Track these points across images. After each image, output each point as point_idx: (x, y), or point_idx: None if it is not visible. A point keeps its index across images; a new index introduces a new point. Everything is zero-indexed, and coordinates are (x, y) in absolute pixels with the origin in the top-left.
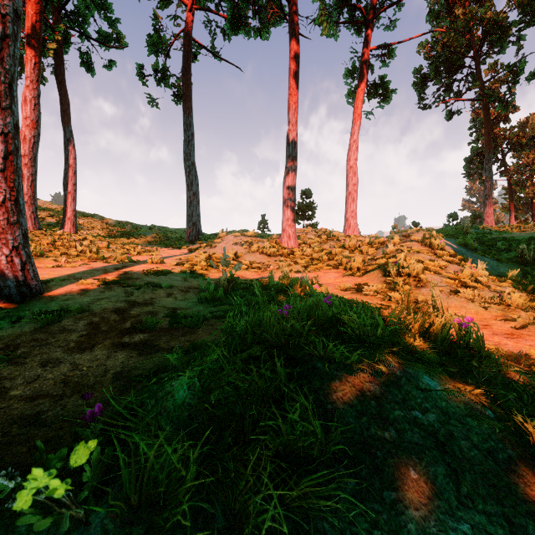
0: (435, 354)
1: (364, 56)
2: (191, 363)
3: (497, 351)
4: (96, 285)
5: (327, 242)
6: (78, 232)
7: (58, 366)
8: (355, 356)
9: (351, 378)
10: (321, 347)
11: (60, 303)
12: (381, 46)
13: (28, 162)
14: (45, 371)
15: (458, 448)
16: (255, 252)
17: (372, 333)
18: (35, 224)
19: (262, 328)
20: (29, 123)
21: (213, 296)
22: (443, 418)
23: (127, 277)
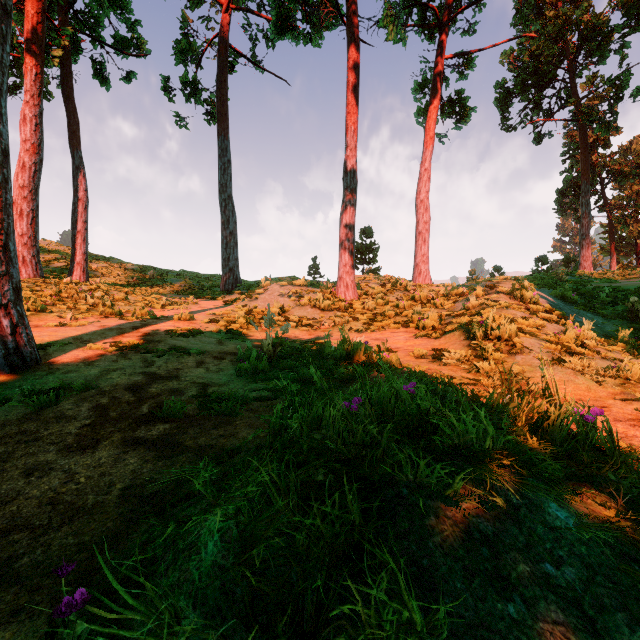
0: (556, 463)
1: (438, 66)
2: (226, 487)
3: (631, 451)
4: (108, 351)
5: (393, 292)
6: (90, 280)
7: (47, 476)
8: (459, 483)
9: (451, 510)
10: (409, 467)
11: (60, 376)
12: (458, 54)
13: (27, 195)
14: (29, 484)
15: (615, 627)
16: (305, 306)
17: (478, 445)
18: (36, 270)
19: (322, 431)
20: (29, 147)
21: (255, 367)
22: (586, 574)
23: (147, 339)
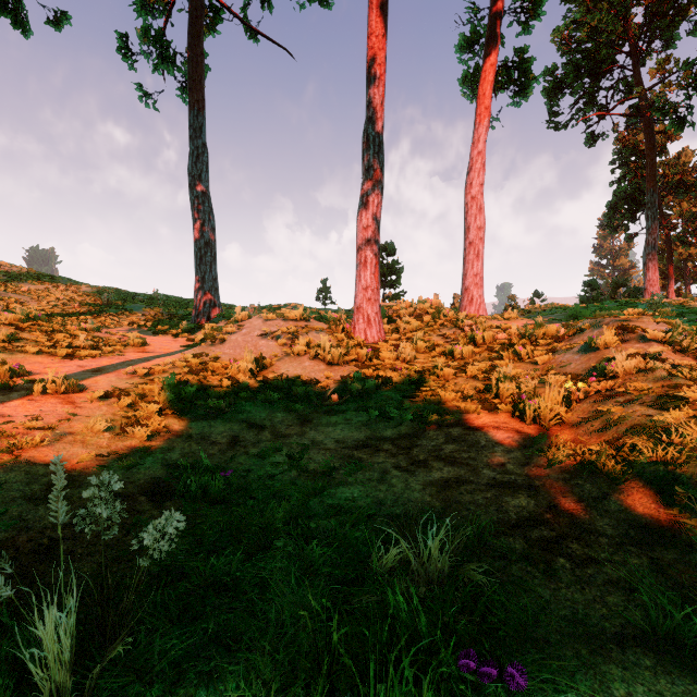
0: None
1: (496, 6)
2: None
3: None
4: None
5: (436, 329)
6: None
7: None
8: None
9: None
10: None
11: None
12: None
13: None
14: None
15: None
16: (301, 356)
17: None
18: None
19: None
20: None
21: None
22: None
23: None
